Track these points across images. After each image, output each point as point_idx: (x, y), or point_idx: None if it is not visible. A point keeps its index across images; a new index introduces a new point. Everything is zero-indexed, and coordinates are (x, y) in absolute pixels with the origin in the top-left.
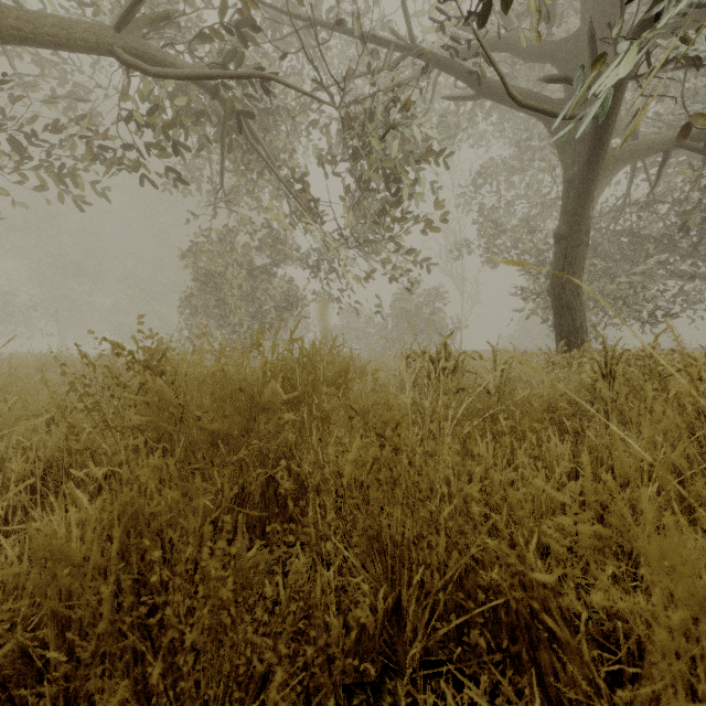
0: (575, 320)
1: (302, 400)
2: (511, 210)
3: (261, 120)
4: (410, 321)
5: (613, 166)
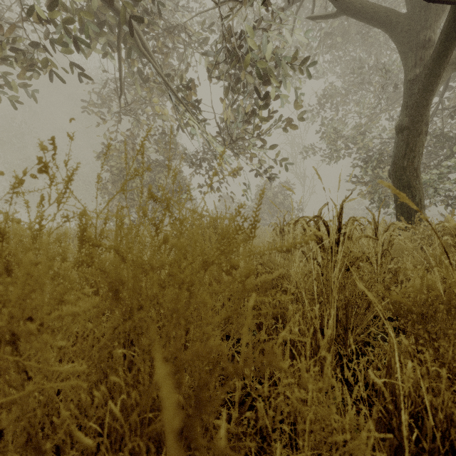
0: (415, 196)
1: (135, 310)
2: (344, 122)
3: (158, 40)
4: (269, 204)
5: (448, 68)
